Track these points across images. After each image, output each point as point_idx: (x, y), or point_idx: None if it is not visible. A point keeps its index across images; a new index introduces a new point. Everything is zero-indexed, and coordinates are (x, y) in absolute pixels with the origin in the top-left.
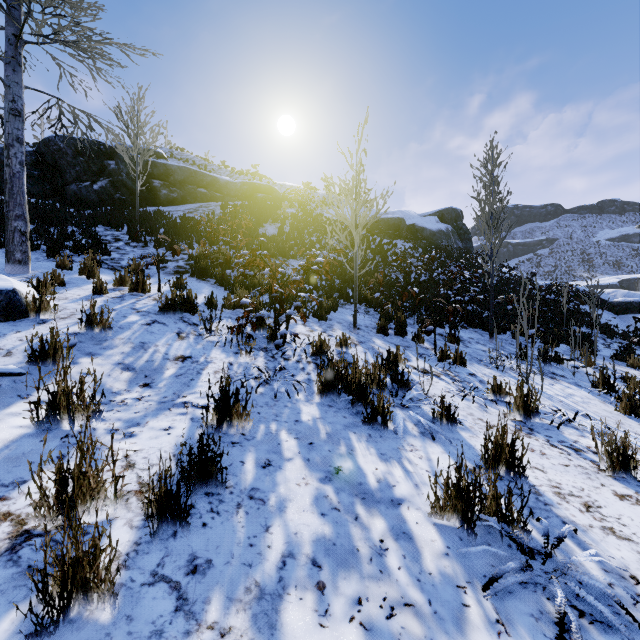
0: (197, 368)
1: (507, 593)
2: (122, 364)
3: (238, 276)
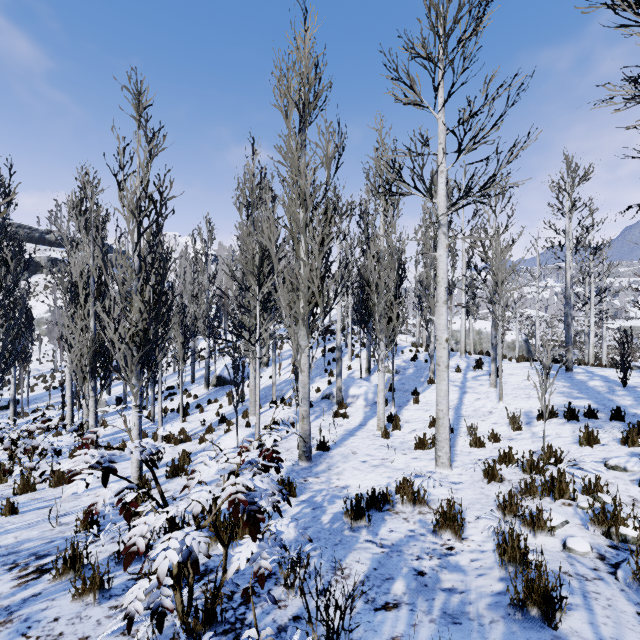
0: (369, 585)
1: (301, 489)
2: (460, 592)
3: (257, 511)
